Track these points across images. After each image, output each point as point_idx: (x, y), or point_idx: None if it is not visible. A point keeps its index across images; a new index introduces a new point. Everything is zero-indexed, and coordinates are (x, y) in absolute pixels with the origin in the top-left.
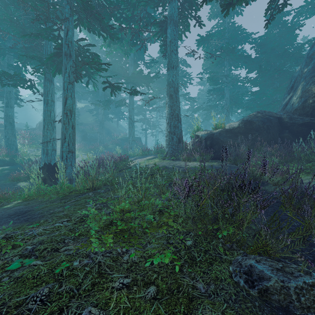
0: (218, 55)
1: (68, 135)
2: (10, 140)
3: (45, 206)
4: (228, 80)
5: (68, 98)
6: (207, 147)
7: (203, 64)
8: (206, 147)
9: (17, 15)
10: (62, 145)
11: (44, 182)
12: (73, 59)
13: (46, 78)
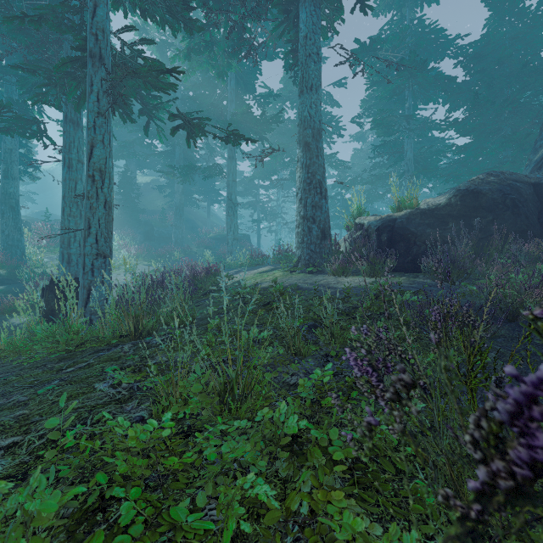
0: (393, 77)
1: (95, 220)
2: (11, 237)
3: (4, 383)
4: (411, 126)
5: (97, 145)
6: (382, 247)
7: (362, 100)
8: (380, 246)
9: (14, 0)
10: (83, 242)
11: (51, 318)
12: (106, 67)
13: (67, 119)
